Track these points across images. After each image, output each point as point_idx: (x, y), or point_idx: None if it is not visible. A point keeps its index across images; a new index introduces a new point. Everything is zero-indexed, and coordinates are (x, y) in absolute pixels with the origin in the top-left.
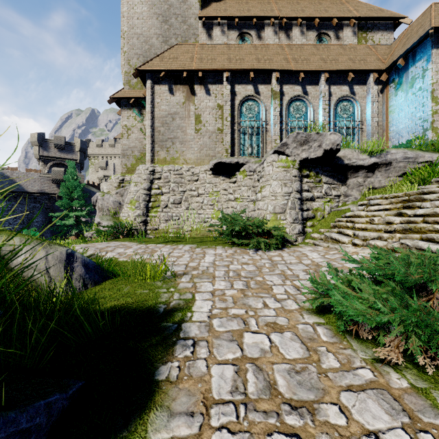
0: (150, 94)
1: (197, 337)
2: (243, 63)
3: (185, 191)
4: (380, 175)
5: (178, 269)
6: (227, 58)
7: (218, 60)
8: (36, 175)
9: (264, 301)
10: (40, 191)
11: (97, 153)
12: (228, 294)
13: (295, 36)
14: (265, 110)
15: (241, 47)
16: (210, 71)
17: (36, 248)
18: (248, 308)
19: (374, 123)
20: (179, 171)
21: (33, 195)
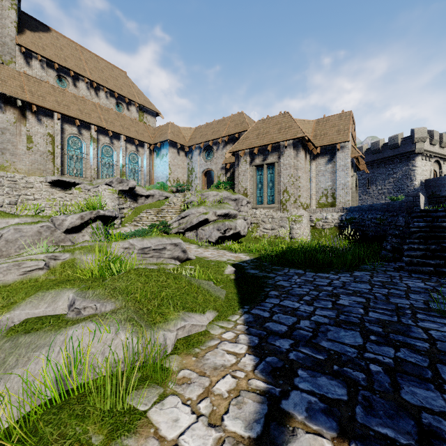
0: None
1: None
2: (70, 110)
3: (21, 195)
4: (150, 200)
5: None
6: (55, 100)
7: (48, 100)
8: None
9: None
10: None
11: None
12: None
13: (102, 97)
14: (86, 147)
15: (64, 93)
16: (44, 108)
17: None
18: None
19: (147, 170)
20: (13, 178)
21: None
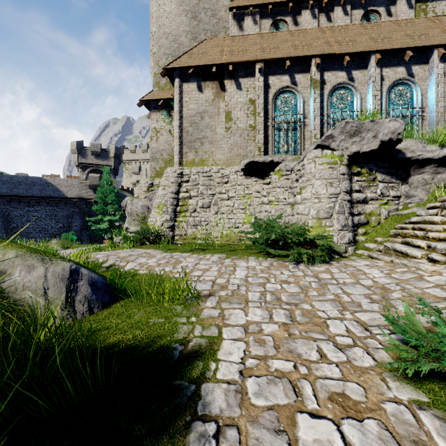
0: (178, 93)
1: (223, 418)
2: (278, 51)
3: (214, 194)
4: None
5: (203, 288)
6: (260, 48)
7: (250, 51)
8: (75, 181)
9: (319, 347)
10: (79, 196)
11: (130, 159)
12: (267, 331)
13: (338, 17)
14: (303, 101)
15: (275, 35)
16: (241, 63)
17: (34, 264)
18: (297, 359)
19: (439, 109)
20: (208, 173)
21: (73, 201)
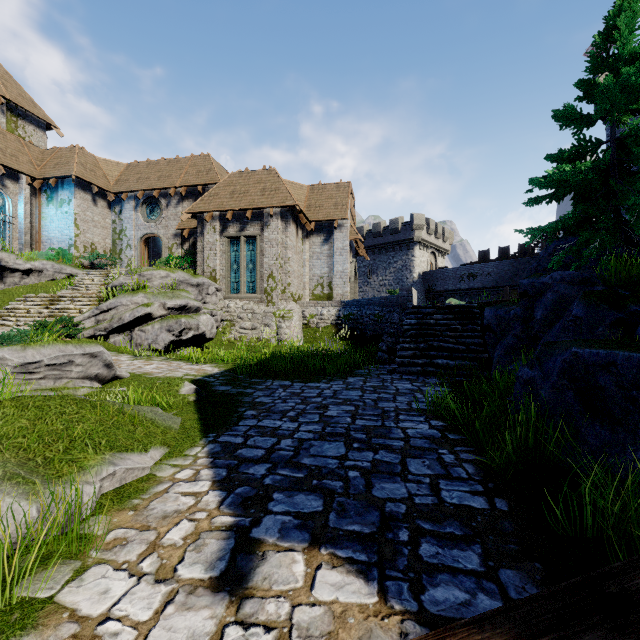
0: None
1: None
2: None
3: None
4: (34, 278)
5: None
6: None
7: None
8: None
9: None
10: None
11: None
12: None
13: None
14: None
15: None
16: None
17: None
18: None
19: (27, 224)
20: None
21: None
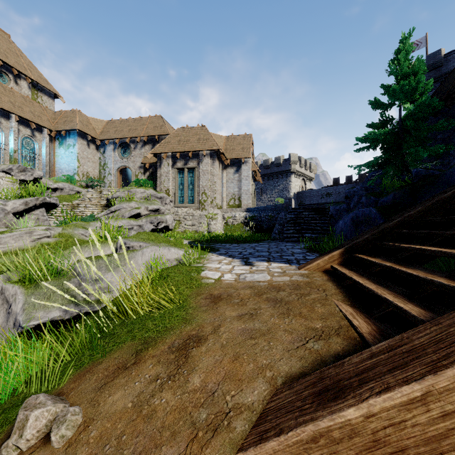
0: None
1: None
2: None
3: None
4: (58, 193)
5: None
6: None
7: None
8: None
9: None
10: None
11: None
12: None
13: None
14: None
15: None
16: None
17: None
18: None
19: (47, 159)
20: None
21: None
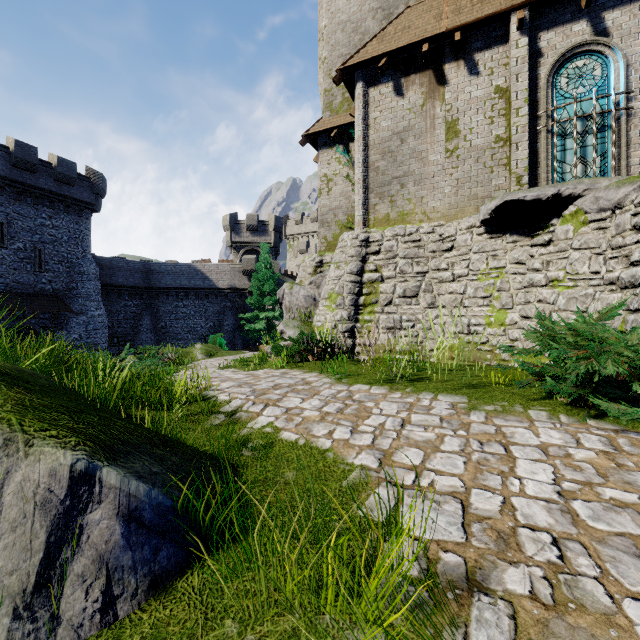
0: (361, 106)
1: None
2: None
3: (426, 271)
4: None
5: (439, 533)
6: None
7: None
8: (227, 266)
9: None
10: (231, 286)
11: (296, 232)
12: None
13: None
14: (624, 65)
15: None
16: (478, 23)
17: None
18: None
19: None
20: (413, 236)
21: (224, 292)
